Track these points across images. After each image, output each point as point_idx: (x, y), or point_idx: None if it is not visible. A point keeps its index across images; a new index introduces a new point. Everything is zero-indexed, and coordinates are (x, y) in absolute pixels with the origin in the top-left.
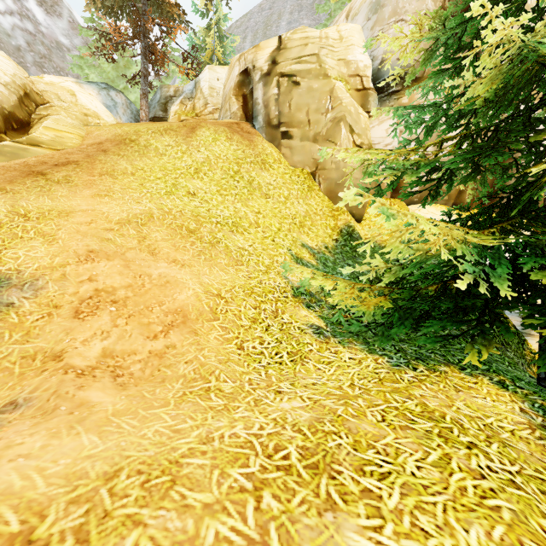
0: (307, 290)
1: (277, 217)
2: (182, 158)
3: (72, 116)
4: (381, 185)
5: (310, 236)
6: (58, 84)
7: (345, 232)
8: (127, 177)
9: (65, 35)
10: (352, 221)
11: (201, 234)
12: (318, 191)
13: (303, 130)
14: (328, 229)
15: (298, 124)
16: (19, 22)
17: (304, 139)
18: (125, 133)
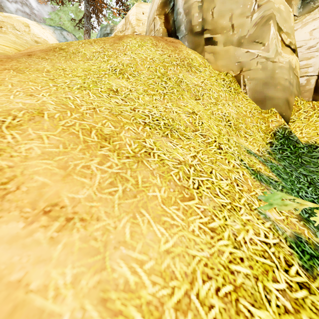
0: (309, 242)
1: (212, 119)
2: (108, 61)
3: (23, 40)
4: (302, 88)
5: (249, 140)
6: (15, 17)
7: (279, 135)
8: (39, 72)
9: (49, 15)
10: (286, 123)
11: (121, 141)
12: (244, 93)
13: (226, 36)
14: (260, 132)
15: (221, 29)
16: (20, 7)
17: (227, 44)
18: (58, 45)
